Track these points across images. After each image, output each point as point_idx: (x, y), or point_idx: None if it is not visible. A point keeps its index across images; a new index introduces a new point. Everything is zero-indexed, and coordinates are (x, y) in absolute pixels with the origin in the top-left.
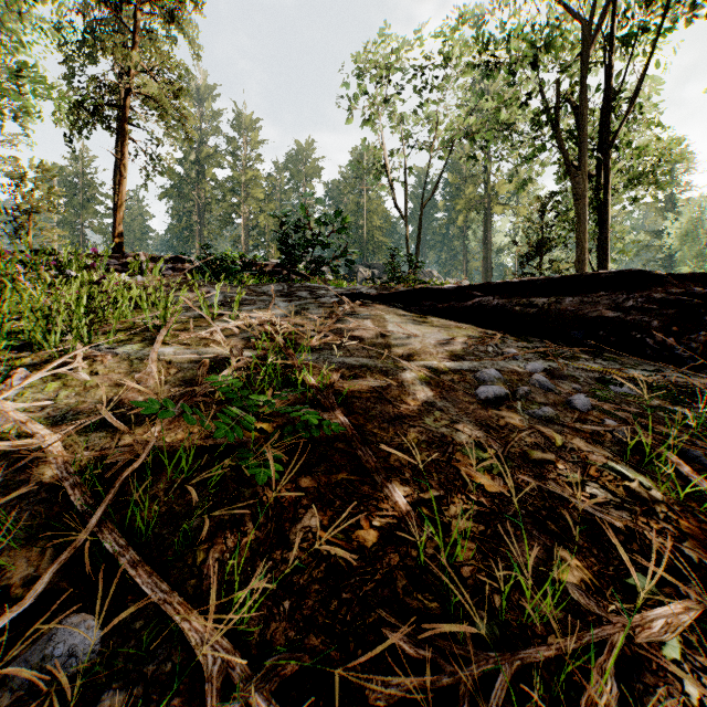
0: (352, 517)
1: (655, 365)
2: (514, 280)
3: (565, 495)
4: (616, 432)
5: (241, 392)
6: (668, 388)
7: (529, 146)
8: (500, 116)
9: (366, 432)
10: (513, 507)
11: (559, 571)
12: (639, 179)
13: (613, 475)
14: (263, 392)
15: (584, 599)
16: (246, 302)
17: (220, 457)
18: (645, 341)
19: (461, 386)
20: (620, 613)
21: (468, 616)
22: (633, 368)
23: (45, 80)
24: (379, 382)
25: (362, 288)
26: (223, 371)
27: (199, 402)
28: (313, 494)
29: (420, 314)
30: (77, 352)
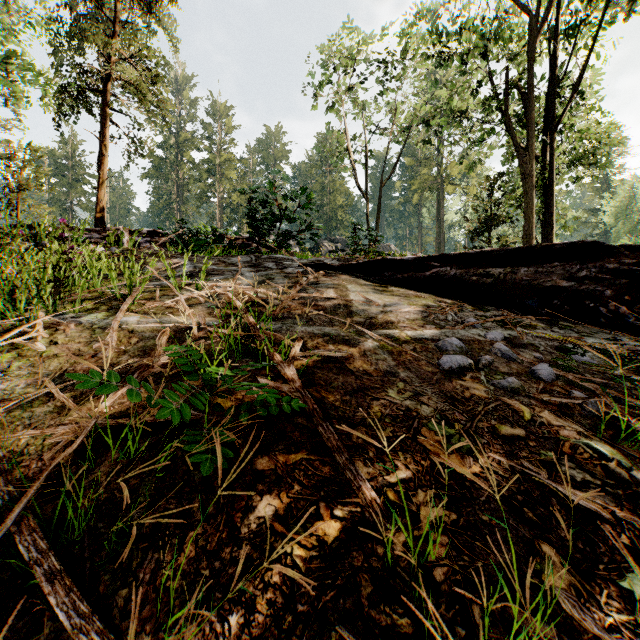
0: (312, 505)
1: (610, 333)
2: (470, 251)
3: (541, 477)
4: (586, 404)
5: (194, 366)
6: (628, 357)
7: (479, 130)
8: (453, 102)
9: (327, 405)
10: (485, 491)
11: (543, 572)
12: (580, 160)
13: (589, 453)
14: (223, 363)
15: (578, 611)
16: (215, 272)
17: (171, 435)
18: (598, 310)
19: (423, 355)
20: (619, 628)
21: (445, 635)
22: (590, 336)
23: (34, 68)
24: (341, 352)
25: (326, 260)
26: (184, 341)
27: (156, 373)
28: (269, 477)
29: (380, 283)
30: (38, 322)
